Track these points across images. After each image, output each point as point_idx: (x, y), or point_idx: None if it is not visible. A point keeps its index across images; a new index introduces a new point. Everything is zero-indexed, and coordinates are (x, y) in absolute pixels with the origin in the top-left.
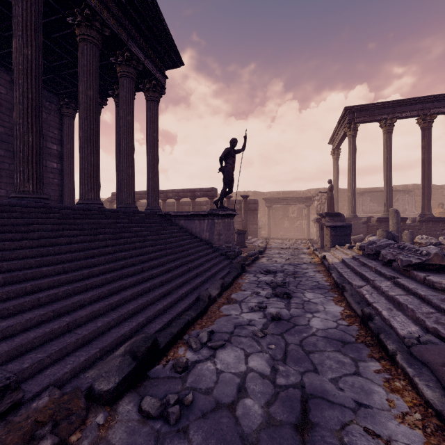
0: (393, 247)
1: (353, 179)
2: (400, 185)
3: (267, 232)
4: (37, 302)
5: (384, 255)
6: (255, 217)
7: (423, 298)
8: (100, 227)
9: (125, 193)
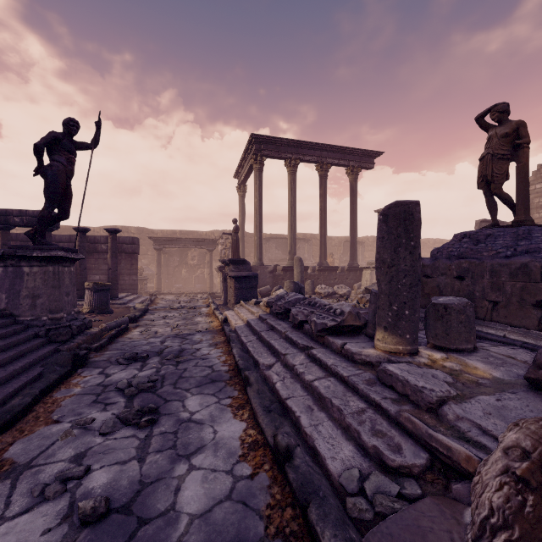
0: (304, 304)
1: (260, 220)
2: (301, 233)
3: (156, 285)
4: None
5: (295, 315)
6: (134, 263)
7: (346, 382)
8: None
9: None
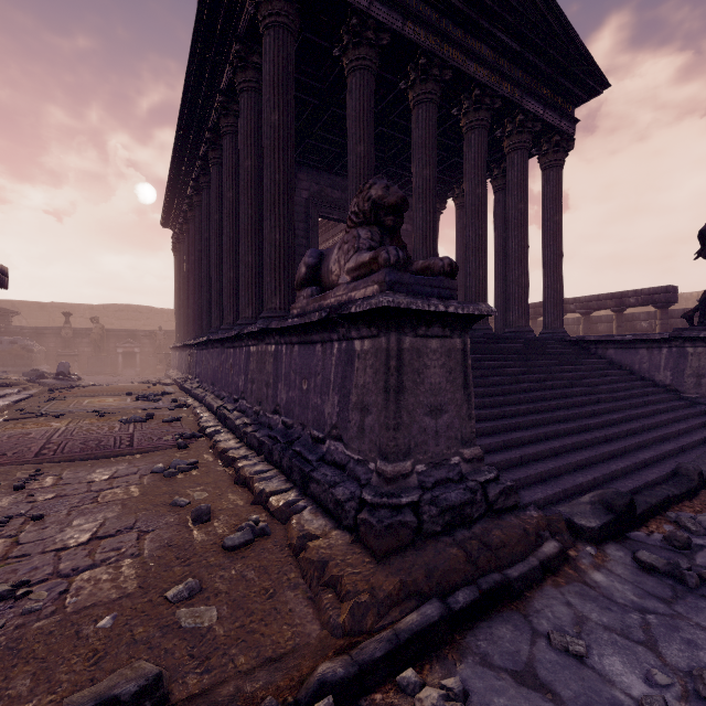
0: None
1: None
2: None
3: None
4: (485, 431)
5: None
6: None
7: None
8: (501, 358)
9: (516, 312)
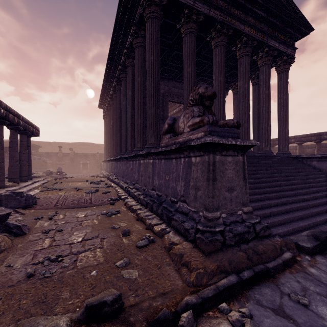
0: None
1: None
2: None
3: None
4: (251, 200)
5: None
6: None
7: None
8: (258, 166)
9: (264, 143)
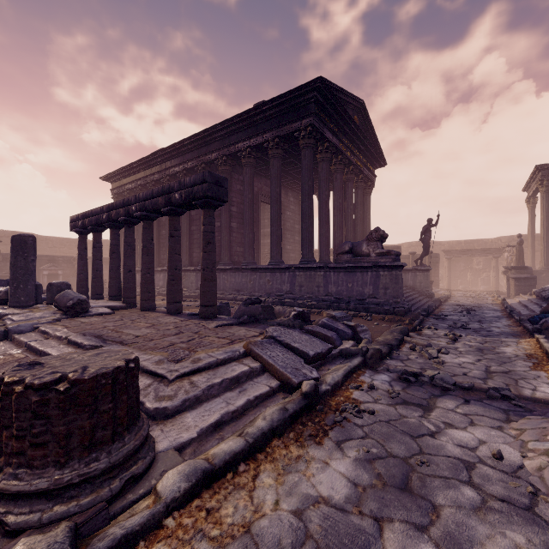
0: None
1: (546, 233)
2: None
3: (447, 284)
4: None
5: (542, 294)
6: (436, 269)
7: None
8: None
9: None
